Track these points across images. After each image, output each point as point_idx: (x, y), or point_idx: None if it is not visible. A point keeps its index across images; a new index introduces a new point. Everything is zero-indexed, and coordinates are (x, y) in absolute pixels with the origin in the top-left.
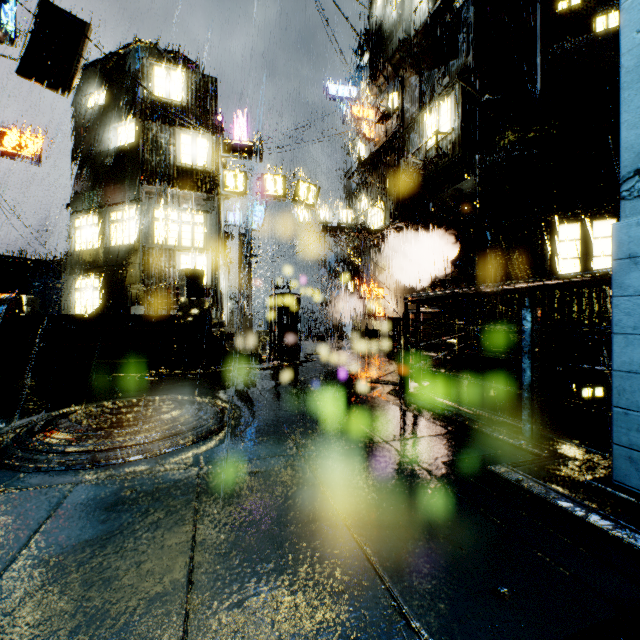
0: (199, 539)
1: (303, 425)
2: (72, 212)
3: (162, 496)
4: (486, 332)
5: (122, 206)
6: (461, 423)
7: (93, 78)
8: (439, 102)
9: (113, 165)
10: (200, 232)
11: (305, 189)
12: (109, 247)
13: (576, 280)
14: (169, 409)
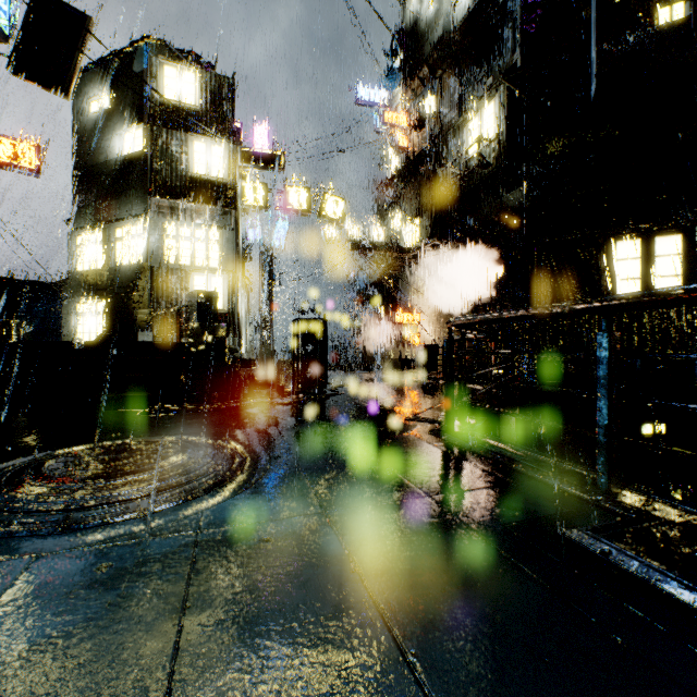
0: (184, 644)
1: (329, 474)
2: (73, 228)
3: (144, 575)
4: (534, 362)
5: (128, 221)
6: (519, 471)
7: (96, 79)
8: (481, 105)
9: (119, 176)
10: (215, 250)
11: (332, 203)
12: (114, 267)
13: (670, 297)
14: (168, 454)
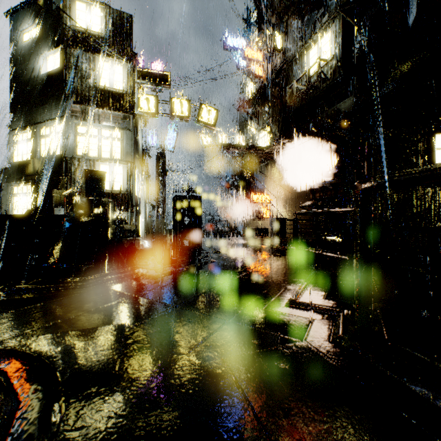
0: None
1: None
2: (11, 130)
3: None
4: None
5: (49, 122)
6: None
7: (27, 16)
8: (320, 35)
9: (43, 88)
10: (117, 146)
11: (207, 111)
12: (39, 158)
13: None
14: None
